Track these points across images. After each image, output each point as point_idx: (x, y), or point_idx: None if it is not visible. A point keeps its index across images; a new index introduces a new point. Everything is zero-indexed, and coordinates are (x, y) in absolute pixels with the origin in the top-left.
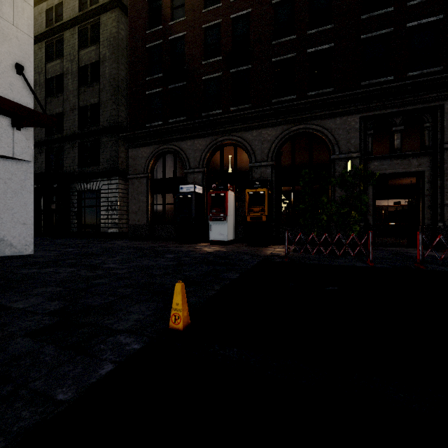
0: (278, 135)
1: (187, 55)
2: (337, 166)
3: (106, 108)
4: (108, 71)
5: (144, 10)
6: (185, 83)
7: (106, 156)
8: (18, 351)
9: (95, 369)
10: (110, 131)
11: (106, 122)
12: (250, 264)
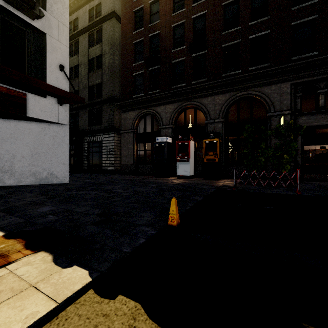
0: (226, 100)
1: (161, 47)
2: (272, 121)
3: (106, 86)
4: (107, 61)
5: (131, 18)
6: (160, 66)
7: (106, 118)
8: (92, 231)
9: (136, 241)
10: (109, 101)
11: (106, 95)
12: (209, 191)
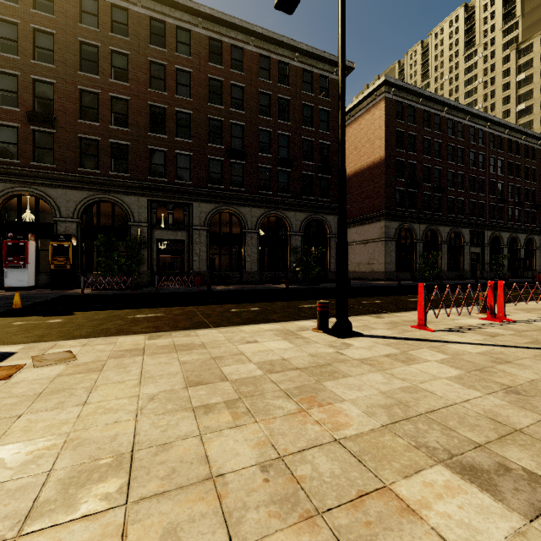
0: (84, 198)
1: None
2: (132, 230)
3: None
4: None
5: None
6: None
7: None
8: None
9: None
10: None
11: None
12: (53, 297)
